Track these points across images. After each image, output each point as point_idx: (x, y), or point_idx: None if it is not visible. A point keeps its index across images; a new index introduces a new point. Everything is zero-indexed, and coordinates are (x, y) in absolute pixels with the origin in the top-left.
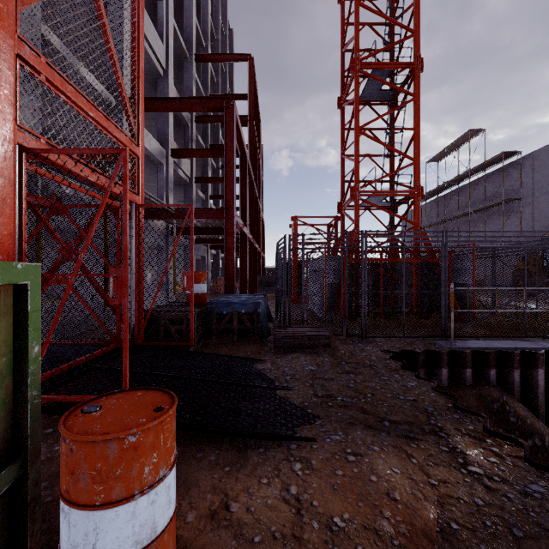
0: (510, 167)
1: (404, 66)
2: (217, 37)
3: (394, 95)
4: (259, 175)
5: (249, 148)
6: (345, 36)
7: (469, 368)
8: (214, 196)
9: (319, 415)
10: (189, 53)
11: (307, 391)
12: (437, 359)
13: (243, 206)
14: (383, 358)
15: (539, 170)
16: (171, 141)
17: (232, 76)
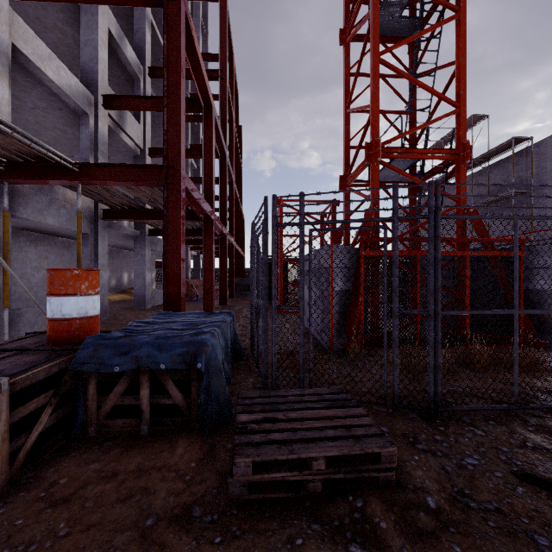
0: (518, 157)
1: None
2: None
3: (422, 19)
4: (236, 158)
5: (220, 113)
6: None
7: None
8: None
9: None
10: None
11: None
12: None
13: (208, 180)
14: None
15: None
16: (105, 85)
17: (207, 48)
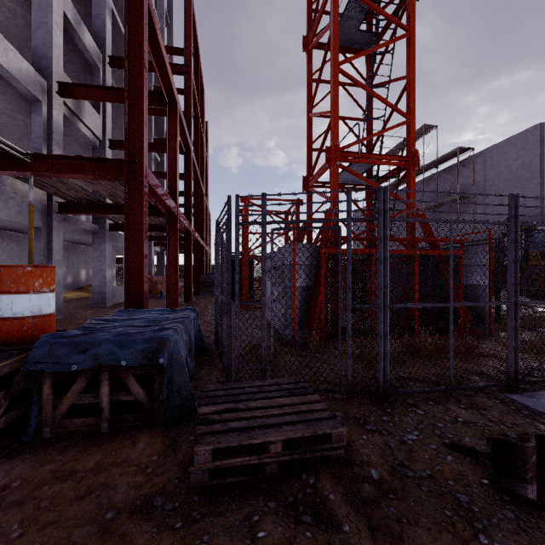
0: (462, 165)
1: None
2: None
3: (377, 35)
4: (202, 154)
5: (185, 109)
6: None
7: None
8: None
9: None
10: None
11: None
12: None
13: (172, 175)
14: (486, 495)
15: (491, 167)
16: (60, 71)
17: (172, 41)
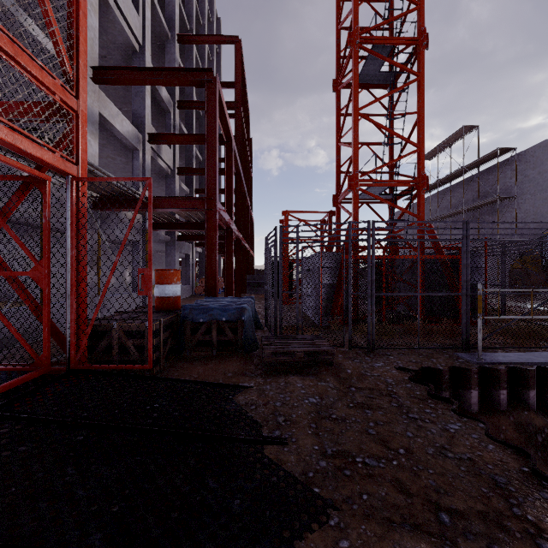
0: (505, 164)
1: (408, 42)
2: (203, 22)
3: (395, 76)
4: (248, 169)
5: (236, 138)
6: (341, 11)
7: (504, 389)
8: (199, 189)
9: (333, 500)
10: (170, 33)
11: (310, 446)
12: (465, 379)
13: (229, 198)
14: (402, 381)
15: (534, 167)
16: (149, 125)
17: (220, 67)
